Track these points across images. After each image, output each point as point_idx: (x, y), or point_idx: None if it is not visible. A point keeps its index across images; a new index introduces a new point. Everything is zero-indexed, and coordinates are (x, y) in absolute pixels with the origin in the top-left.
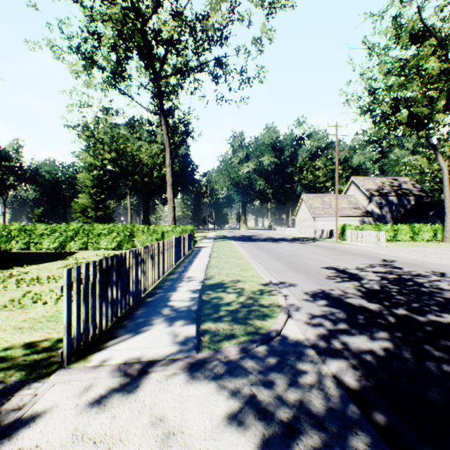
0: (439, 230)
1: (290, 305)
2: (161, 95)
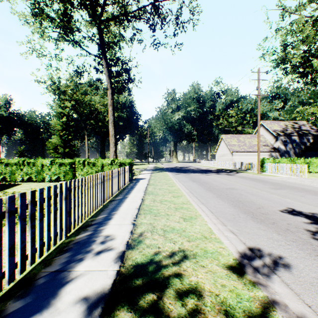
0: None
1: None
2: (102, 38)
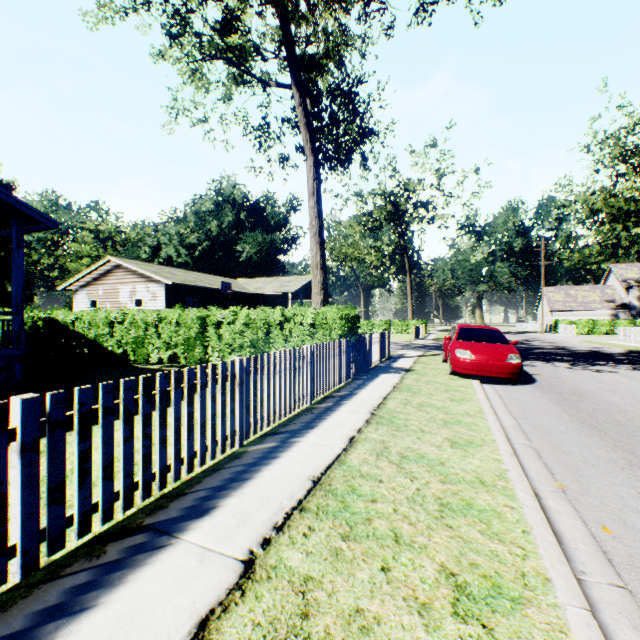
0: None
1: None
2: (405, 243)
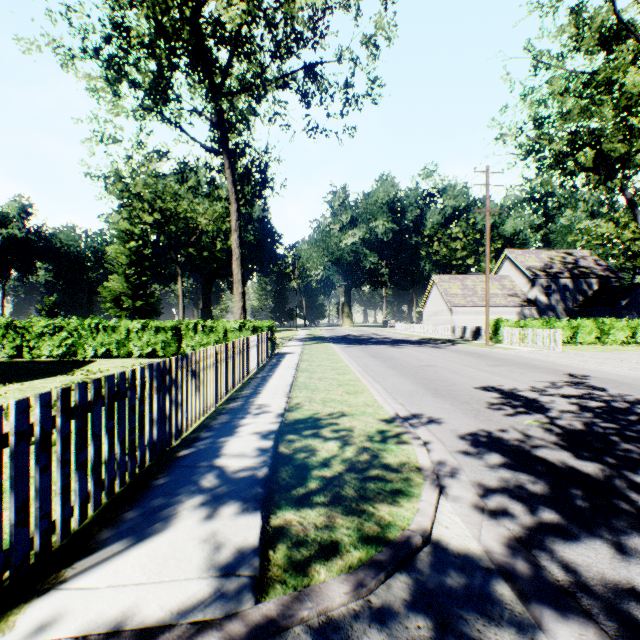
0: (639, 327)
1: (437, 464)
2: (223, 122)
